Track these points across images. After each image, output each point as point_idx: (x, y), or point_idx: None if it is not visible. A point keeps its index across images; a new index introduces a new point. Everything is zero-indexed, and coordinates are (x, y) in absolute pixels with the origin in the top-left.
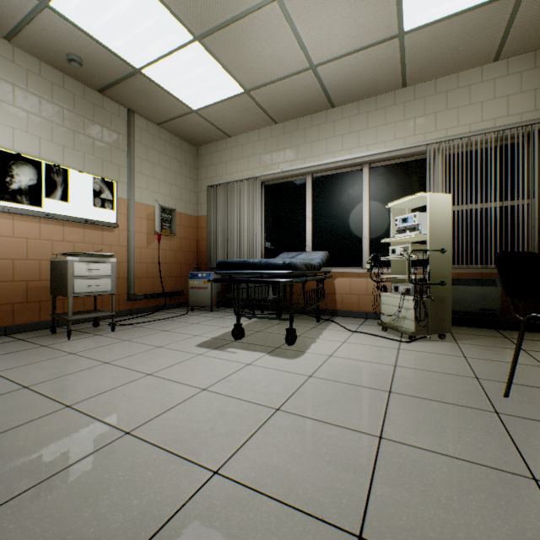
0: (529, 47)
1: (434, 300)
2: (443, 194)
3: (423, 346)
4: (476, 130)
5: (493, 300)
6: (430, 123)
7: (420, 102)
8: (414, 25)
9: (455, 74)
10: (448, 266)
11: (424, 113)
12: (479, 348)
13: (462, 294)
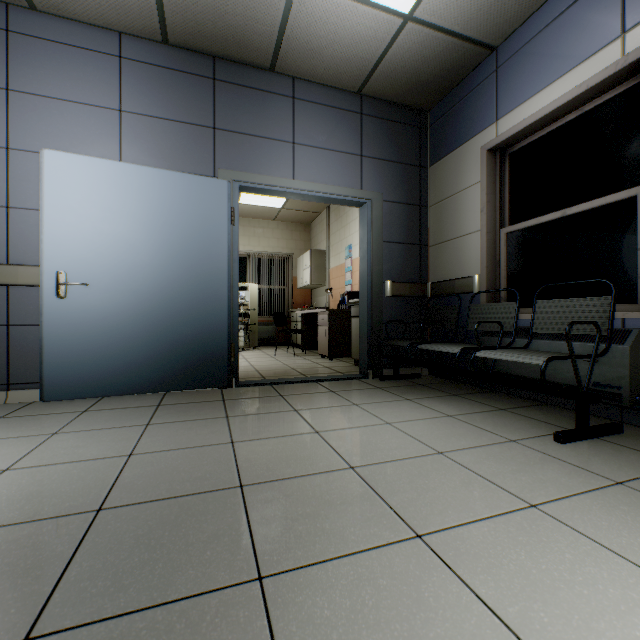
0: (285, 221)
1: (252, 332)
2: (255, 284)
3: (249, 351)
4: (267, 250)
5: (273, 332)
6: (247, 240)
7: (242, 227)
8: (244, 203)
9: (258, 219)
10: (257, 316)
11: (244, 234)
12: (268, 350)
13: (261, 330)
